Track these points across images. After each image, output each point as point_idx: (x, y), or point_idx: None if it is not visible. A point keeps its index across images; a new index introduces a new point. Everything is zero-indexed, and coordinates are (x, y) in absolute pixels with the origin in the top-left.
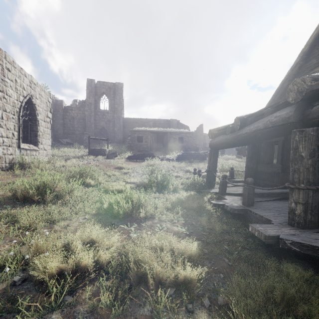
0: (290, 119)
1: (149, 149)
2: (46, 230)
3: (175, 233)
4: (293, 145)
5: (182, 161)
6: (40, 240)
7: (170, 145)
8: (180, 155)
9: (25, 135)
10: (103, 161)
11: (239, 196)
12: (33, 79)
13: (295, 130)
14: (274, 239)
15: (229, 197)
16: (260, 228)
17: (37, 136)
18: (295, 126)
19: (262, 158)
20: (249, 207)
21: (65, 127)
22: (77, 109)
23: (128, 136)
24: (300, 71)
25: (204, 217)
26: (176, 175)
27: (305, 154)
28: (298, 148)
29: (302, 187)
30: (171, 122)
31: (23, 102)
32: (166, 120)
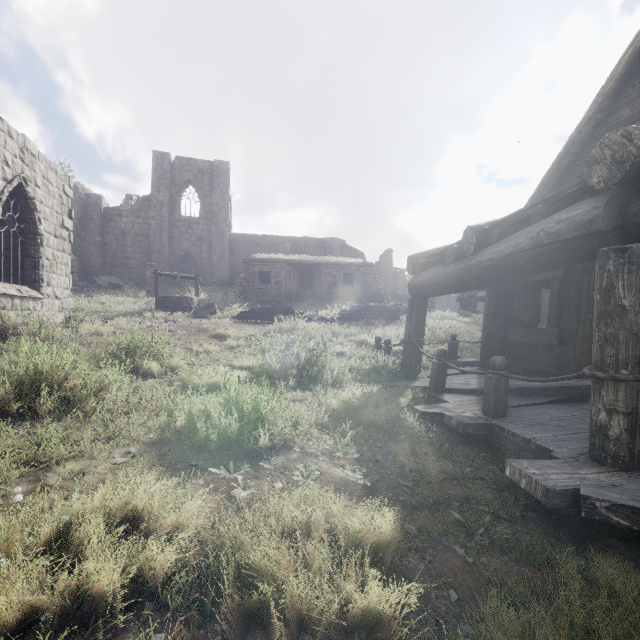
0: (594, 225)
1: (284, 299)
2: (19, 489)
3: (339, 483)
4: (603, 283)
5: (351, 322)
6: (2, 515)
7: (326, 291)
8: (346, 310)
9: (10, 266)
10: (186, 322)
11: (472, 394)
12: (29, 143)
13: (607, 249)
14: (567, 498)
15: (452, 397)
16: (533, 469)
17: (39, 268)
18: (607, 240)
19: (518, 316)
20: (498, 420)
21: (106, 252)
22: (131, 214)
23: (241, 272)
24: (597, 133)
25: (402, 443)
26: (340, 352)
27: (630, 303)
28: (614, 289)
29: (624, 377)
30: (328, 245)
31: (3, 192)
32: (318, 239)
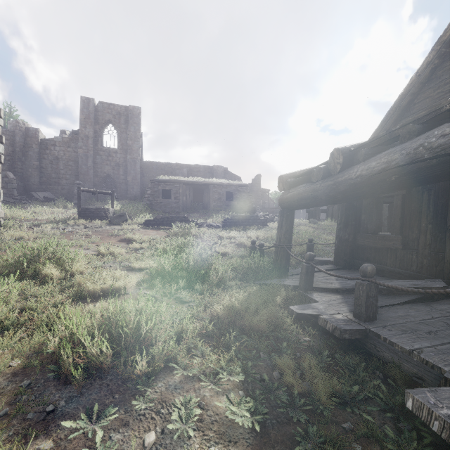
0: None
1: (181, 210)
2: None
3: (224, 423)
4: None
5: (231, 228)
6: None
7: (213, 204)
8: (228, 219)
9: None
10: (101, 228)
11: (336, 293)
12: None
13: None
14: None
15: (320, 295)
16: (444, 408)
17: None
18: None
19: (365, 225)
20: (370, 324)
21: (42, 173)
22: (63, 144)
23: (148, 189)
24: (434, 76)
25: (286, 356)
26: (223, 252)
27: None
28: None
29: None
30: (215, 170)
31: None
32: (207, 167)
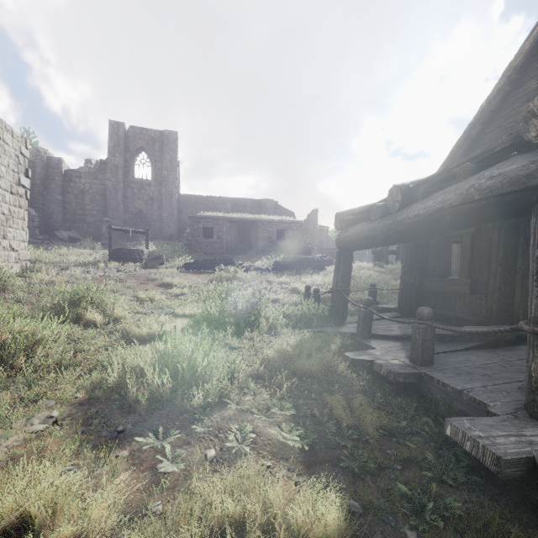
0: (533, 180)
1: (225, 251)
2: None
3: (276, 446)
4: None
5: (283, 272)
6: None
7: (262, 244)
8: (279, 261)
9: None
10: (136, 272)
11: (396, 340)
12: None
13: None
14: (519, 467)
15: (378, 343)
16: (477, 431)
17: None
18: None
19: (432, 267)
20: (426, 368)
21: (66, 209)
22: (89, 176)
23: (187, 227)
24: (505, 104)
25: (337, 395)
26: (274, 299)
27: None
28: None
29: None
30: (263, 205)
31: None
32: (255, 200)
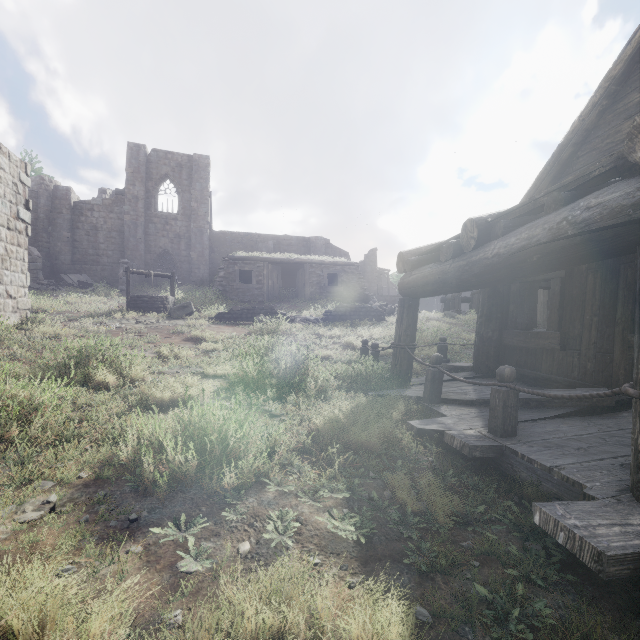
0: (639, 210)
1: (266, 299)
2: None
3: (325, 537)
4: None
5: (335, 323)
6: None
7: (310, 291)
8: (331, 310)
9: None
10: (159, 323)
11: (471, 405)
12: None
13: None
14: (626, 565)
15: (450, 409)
16: (572, 519)
17: None
18: None
19: (514, 318)
20: (507, 440)
21: (75, 249)
22: (104, 209)
23: (220, 270)
24: (602, 121)
25: (400, 474)
26: (324, 355)
27: None
28: None
29: None
30: (312, 244)
31: None
32: (302, 238)
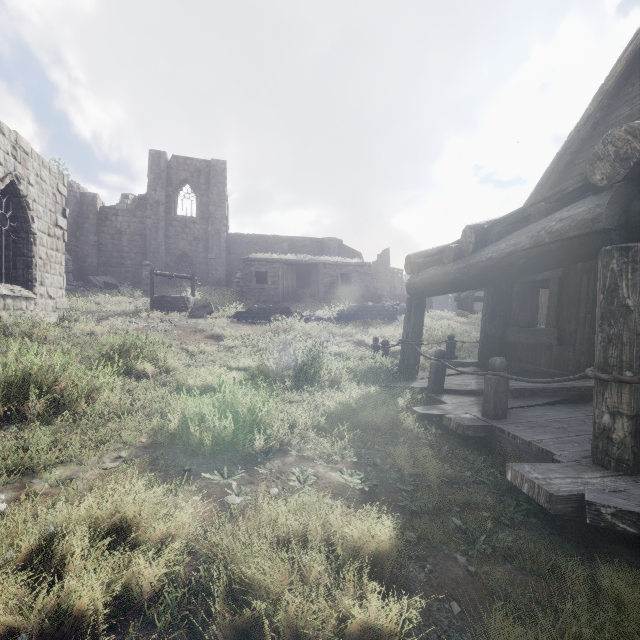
0: (597, 224)
1: (281, 299)
2: (1, 497)
3: (337, 488)
4: (606, 282)
5: (348, 322)
6: None
7: (323, 291)
8: (344, 310)
9: (2, 265)
10: (182, 322)
11: (471, 395)
12: (22, 141)
13: (611, 248)
14: (571, 504)
15: (451, 398)
16: (535, 473)
17: (32, 267)
18: (610, 238)
19: (516, 316)
20: (498, 422)
21: (101, 252)
22: (127, 213)
23: (237, 272)
24: (596, 132)
25: (400, 446)
26: (337, 352)
27: (634, 303)
28: (617, 289)
29: (629, 378)
30: (325, 244)
31: None
32: (315, 239)
